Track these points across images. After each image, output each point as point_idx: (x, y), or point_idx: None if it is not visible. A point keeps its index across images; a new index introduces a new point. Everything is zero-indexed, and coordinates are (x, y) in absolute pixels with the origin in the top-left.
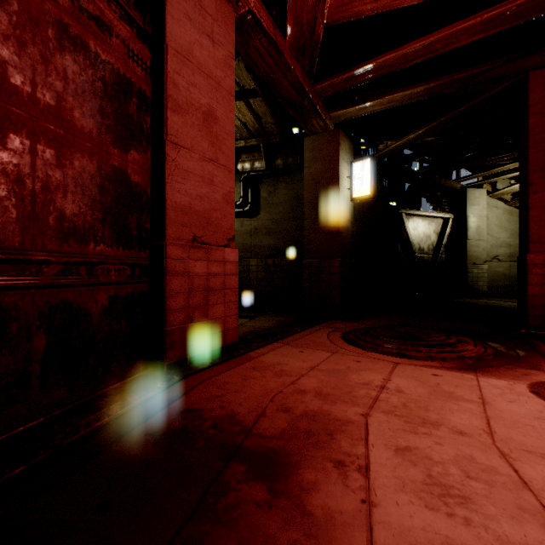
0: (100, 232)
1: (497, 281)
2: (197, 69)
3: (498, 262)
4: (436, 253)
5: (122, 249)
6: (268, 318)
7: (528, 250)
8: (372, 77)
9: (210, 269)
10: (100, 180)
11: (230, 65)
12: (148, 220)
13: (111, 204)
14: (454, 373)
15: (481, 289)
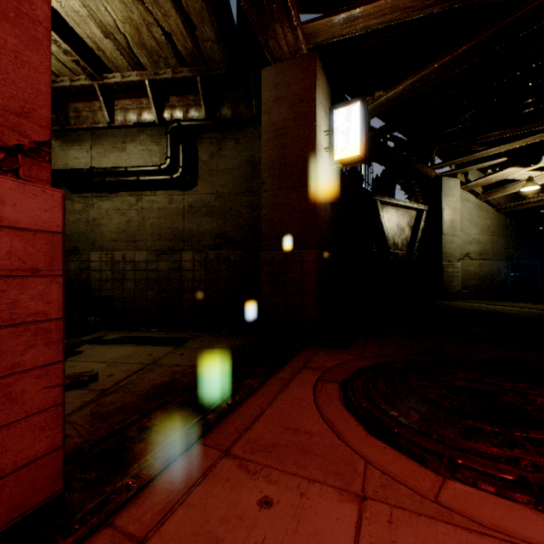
0: None
1: (469, 281)
2: None
3: (469, 260)
4: (410, 249)
5: None
6: (206, 344)
7: None
8: None
9: None
10: None
11: None
12: None
13: None
14: None
15: (456, 290)
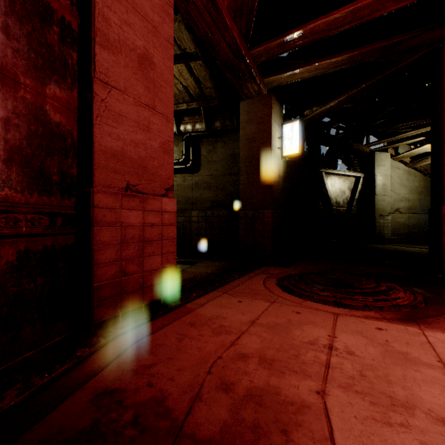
0: (4, 175)
1: (399, 229)
2: (132, 8)
3: (399, 214)
4: (350, 206)
5: (37, 196)
6: (208, 264)
7: (443, 202)
8: (303, 43)
9: (146, 219)
10: (4, 113)
11: (168, 13)
12: (74, 166)
13: (22, 143)
14: (397, 326)
15: (386, 237)
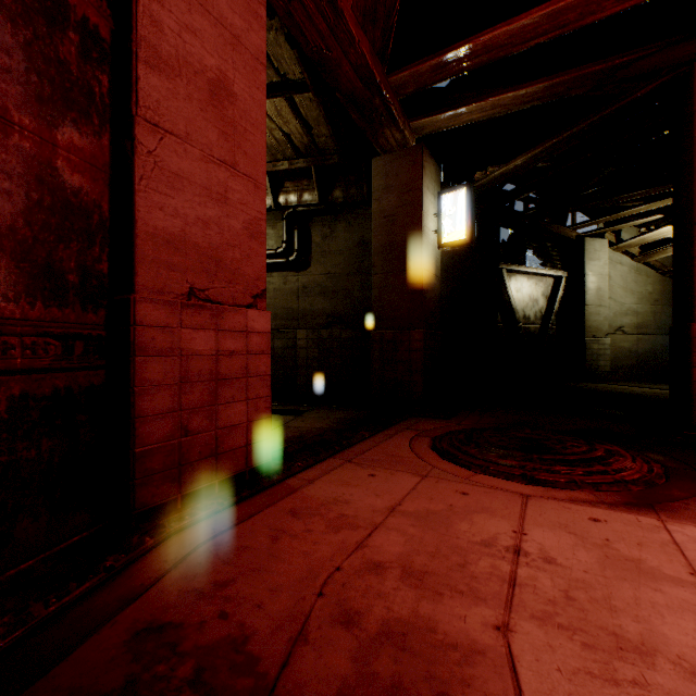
0: None
1: (622, 359)
2: (198, 5)
3: (623, 335)
4: (545, 323)
5: (42, 308)
6: (322, 415)
7: (693, 317)
8: (472, 66)
9: (222, 344)
10: None
11: (257, 14)
12: (104, 258)
13: (16, 221)
14: (623, 515)
15: (603, 371)
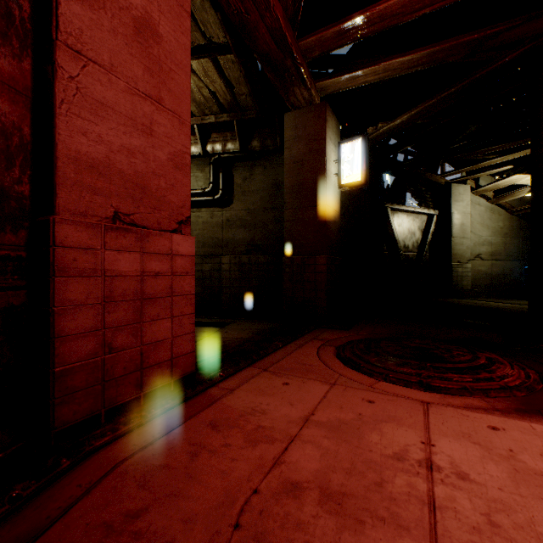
0: None
1: (480, 280)
2: None
3: (481, 261)
4: (421, 251)
5: None
6: (242, 326)
7: None
8: (369, 33)
9: (147, 266)
10: None
11: None
12: (25, 180)
13: None
14: (518, 422)
15: (465, 289)
